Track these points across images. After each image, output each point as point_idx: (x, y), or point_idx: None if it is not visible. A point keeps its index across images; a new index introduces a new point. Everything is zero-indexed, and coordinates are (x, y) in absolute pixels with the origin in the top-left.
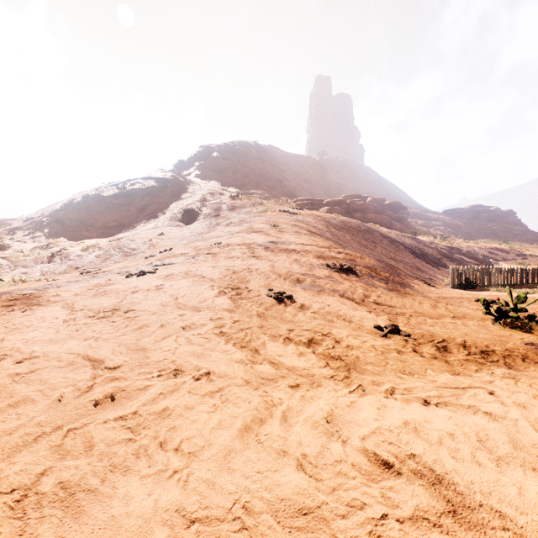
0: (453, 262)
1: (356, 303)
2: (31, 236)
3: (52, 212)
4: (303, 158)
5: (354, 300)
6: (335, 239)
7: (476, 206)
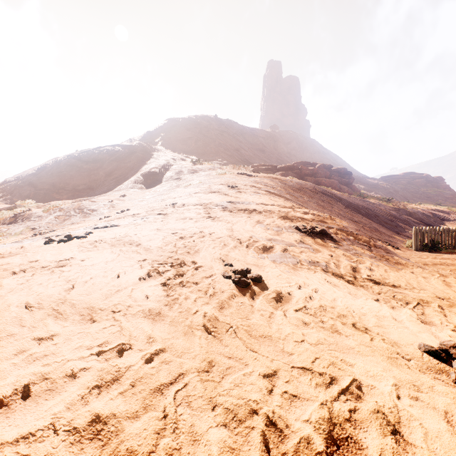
0: (403, 223)
1: (349, 283)
2: (4, 198)
3: (26, 176)
4: (257, 131)
5: (343, 277)
6: (294, 199)
7: (409, 173)
